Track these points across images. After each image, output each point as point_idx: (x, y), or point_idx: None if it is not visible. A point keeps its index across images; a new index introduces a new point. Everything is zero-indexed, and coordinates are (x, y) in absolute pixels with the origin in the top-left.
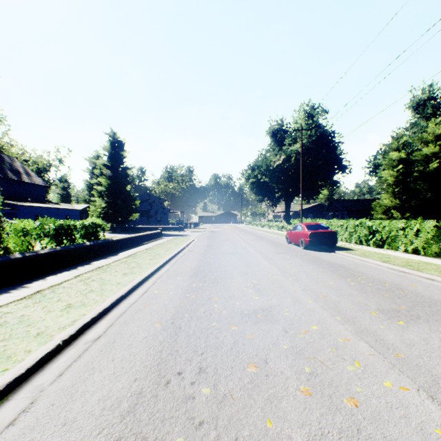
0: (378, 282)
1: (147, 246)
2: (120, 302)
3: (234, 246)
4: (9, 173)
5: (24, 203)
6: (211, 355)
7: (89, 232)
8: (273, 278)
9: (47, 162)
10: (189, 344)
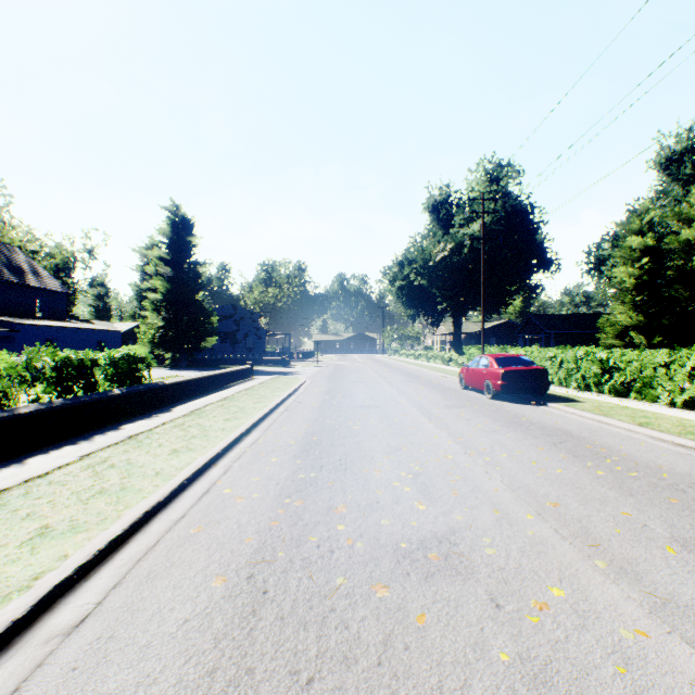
0: (647, 468)
1: (225, 393)
2: (152, 517)
3: (373, 393)
4: (4, 272)
5: (27, 321)
6: (330, 689)
7: (122, 371)
8: (447, 459)
9: (70, 254)
10: (282, 648)
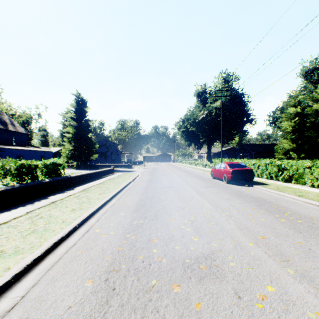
0: (305, 218)
1: (100, 180)
2: (58, 245)
3: (170, 180)
4: None
5: (8, 146)
6: None
7: (50, 170)
8: (207, 213)
9: (29, 116)
10: None
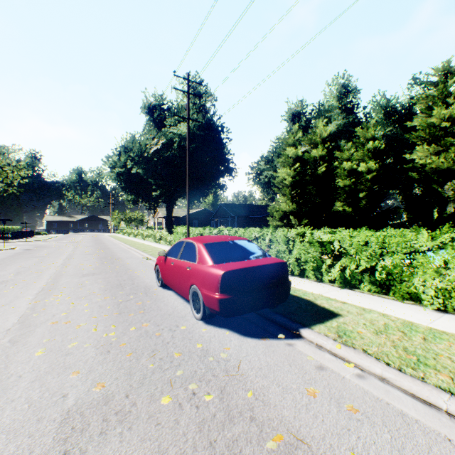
0: None
1: None
2: None
3: None
4: None
5: None
6: None
7: None
8: None
9: None
10: None
